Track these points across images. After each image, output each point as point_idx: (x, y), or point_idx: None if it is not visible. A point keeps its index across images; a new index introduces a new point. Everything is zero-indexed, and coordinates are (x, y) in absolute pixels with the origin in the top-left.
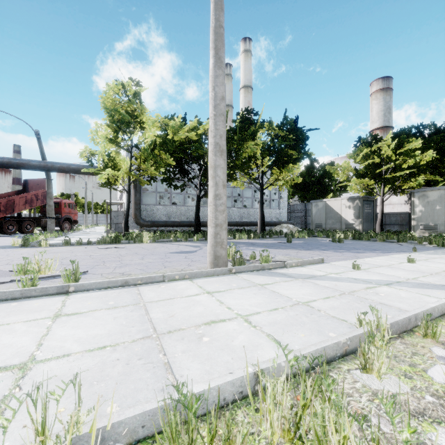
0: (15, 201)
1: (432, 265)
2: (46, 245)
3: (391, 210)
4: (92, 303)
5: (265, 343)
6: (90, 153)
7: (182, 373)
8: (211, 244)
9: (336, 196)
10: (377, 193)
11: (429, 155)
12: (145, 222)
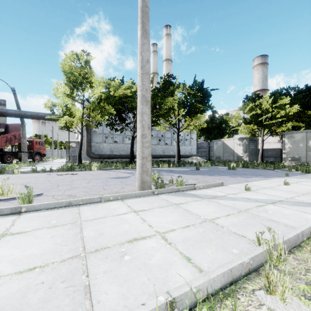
0: None
1: (302, 187)
2: (18, 172)
3: (268, 147)
4: (37, 222)
5: (179, 261)
6: (52, 104)
7: (100, 297)
8: (139, 172)
9: (230, 137)
10: (259, 135)
11: (295, 108)
12: (94, 155)
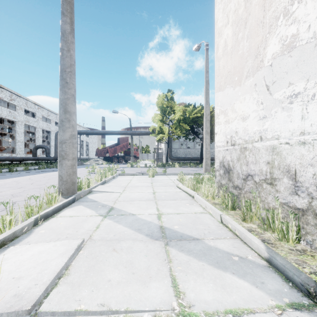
0: (117, 148)
1: None
2: (139, 167)
3: None
4: (173, 176)
5: None
6: (153, 128)
7: None
8: (204, 165)
9: None
10: None
11: None
12: (174, 158)
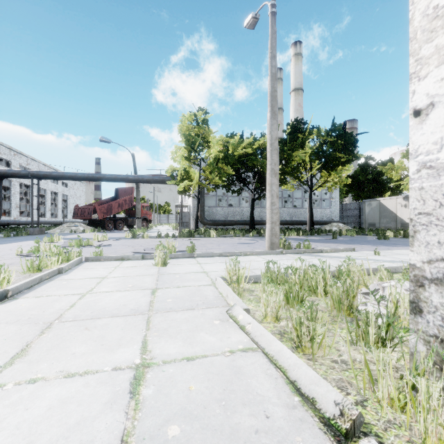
0: (112, 206)
1: None
2: (147, 237)
3: None
4: (210, 261)
5: None
6: (173, 169)
7: None
8: (269, 235)
9: (396, 194)
10: None
11: None
12: (208, 221)
